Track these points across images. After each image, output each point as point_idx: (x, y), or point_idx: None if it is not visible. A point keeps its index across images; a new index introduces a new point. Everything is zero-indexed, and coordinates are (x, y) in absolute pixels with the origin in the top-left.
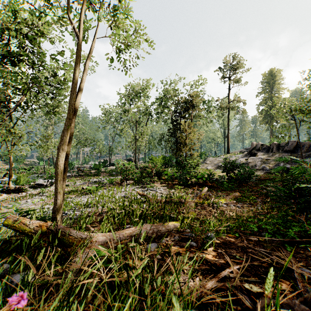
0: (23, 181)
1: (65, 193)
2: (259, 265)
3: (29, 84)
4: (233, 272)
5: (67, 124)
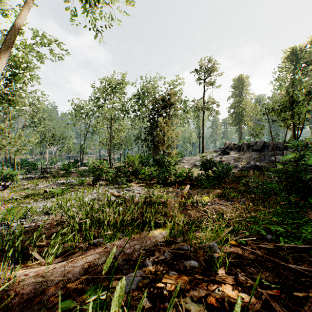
0: None
1: (21, 198)
2: (305, 296)
3: None
4: None
5: None
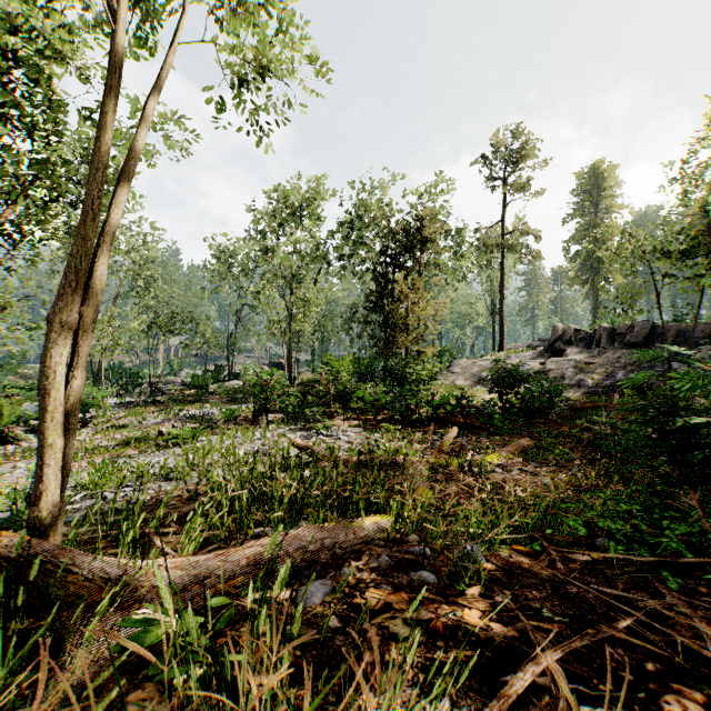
0: (9, 418)
1: (116, 445)
2: (607, 636)
3: (27, 180)
4: (548, 674)
5: (76, 251)
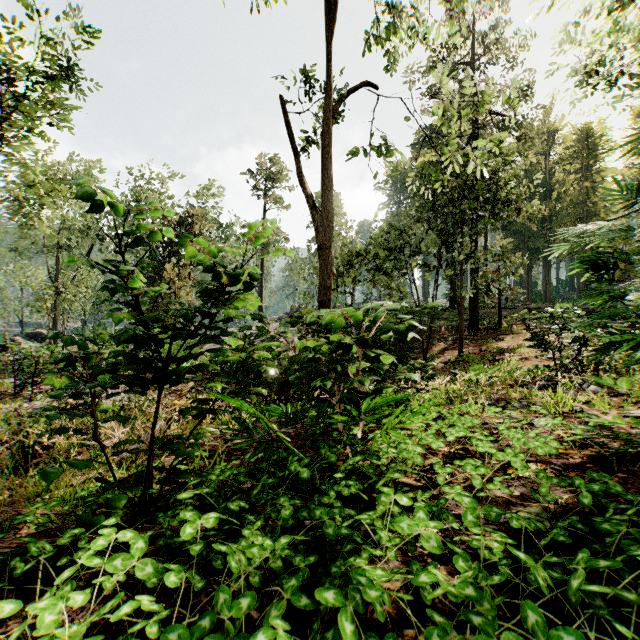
0: None
1: None
2: None
3: None
4: None
5: None
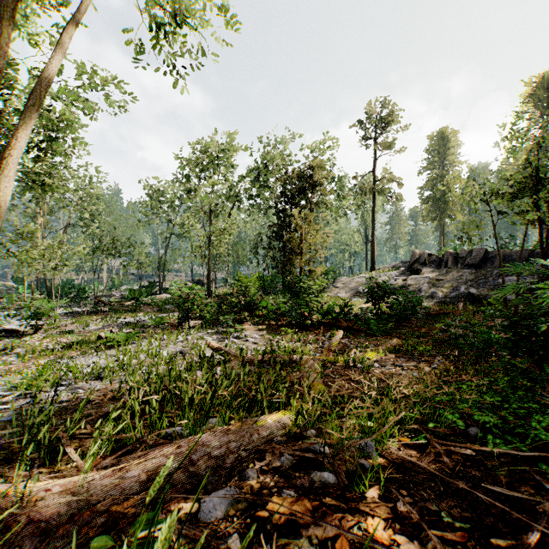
0: None
1: (61, 348)
2: (511, 546)
3: None
4: None
5: None
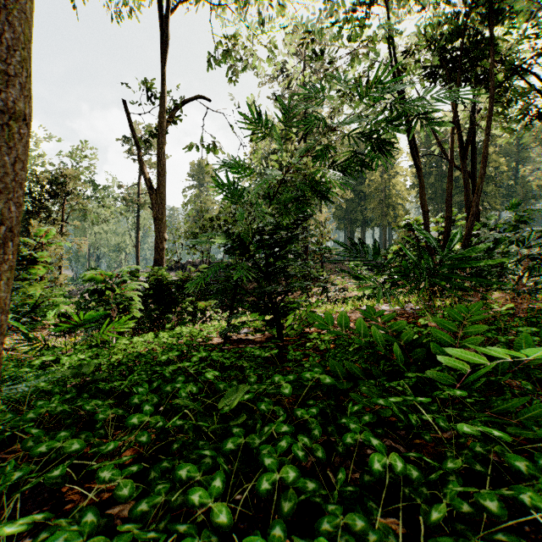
0: None
1: None
2: None
3: None
4: None
5: None
